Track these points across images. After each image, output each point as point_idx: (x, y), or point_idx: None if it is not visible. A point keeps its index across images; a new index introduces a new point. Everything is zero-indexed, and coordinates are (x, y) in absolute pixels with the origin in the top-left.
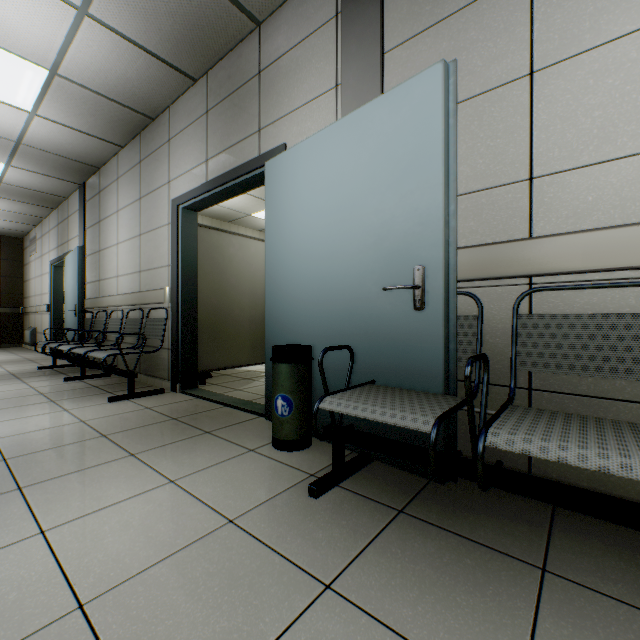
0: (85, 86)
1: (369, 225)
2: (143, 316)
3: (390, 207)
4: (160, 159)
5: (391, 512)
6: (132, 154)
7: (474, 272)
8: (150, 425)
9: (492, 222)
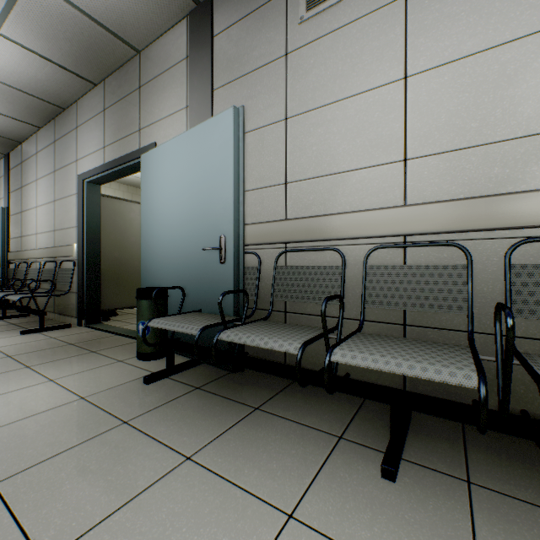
0: (2, 82)
1: (198, 206)
2: (56, 267)
3: (209, 196)
4: (70, 141)
5: (191, 389)
6: (48, 134)
7: (258, 239)
8: (50, 349)
9: (268, 208)
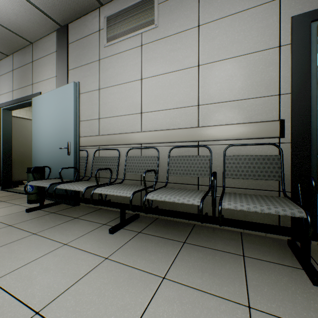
0: None
1: (59, 127)
2: None
3: (64, 122)
4: None
5: (50, 213)
6: None
7: (87, 144)
8: None
9: (92, 129)
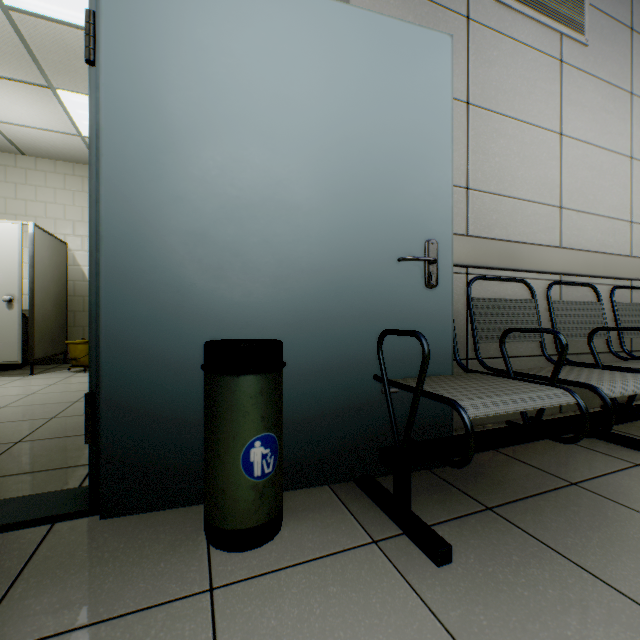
0: None
1: (369, 172)
2: None
3: (397, 161)
4: None
5: (492, 515)
6: None
7: None
8: None
9: None
